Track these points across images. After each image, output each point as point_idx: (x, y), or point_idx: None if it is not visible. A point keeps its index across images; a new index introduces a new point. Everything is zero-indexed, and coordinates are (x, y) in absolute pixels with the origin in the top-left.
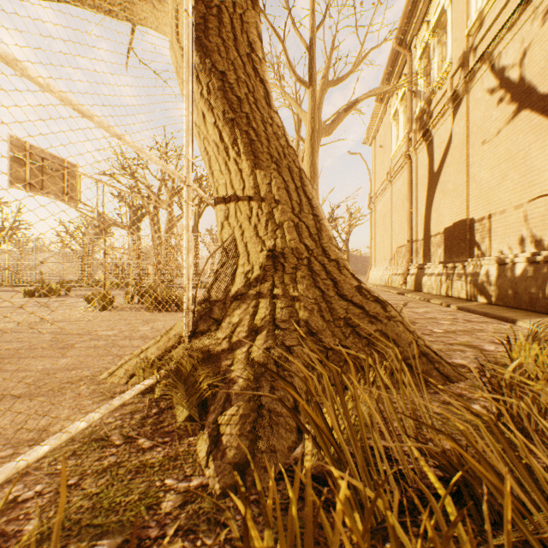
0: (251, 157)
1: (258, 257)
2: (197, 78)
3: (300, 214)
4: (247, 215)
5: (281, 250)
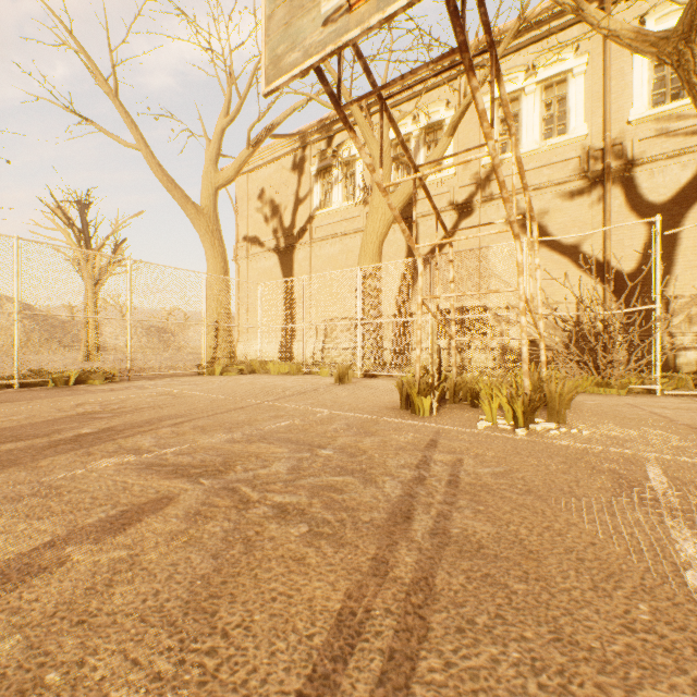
0: None
1: None
2: None
3: None
4: None
5: None
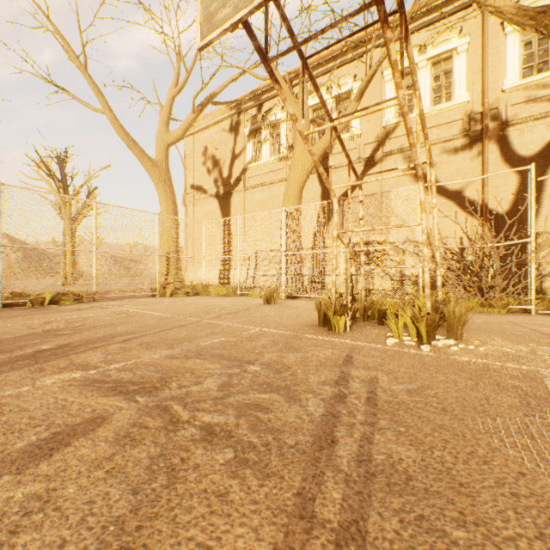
0: None
1: None
2: None
3: None
4: None
5: None
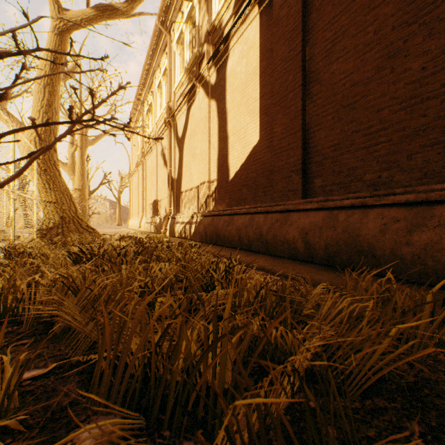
0: (55, 192)
1: (58, 218)
2: (37, 169)
3: (71, 207)
4: (54, 207)
5: (65, 216)
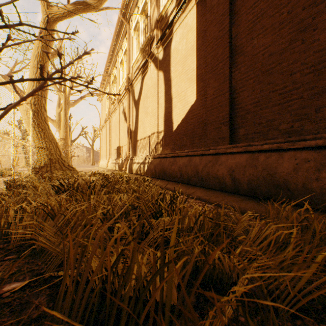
0: (45, 140)
1: (47, 159)
2: (32, 123)
3: (57, 151)
4: (44, 151)
5: (52, 158)
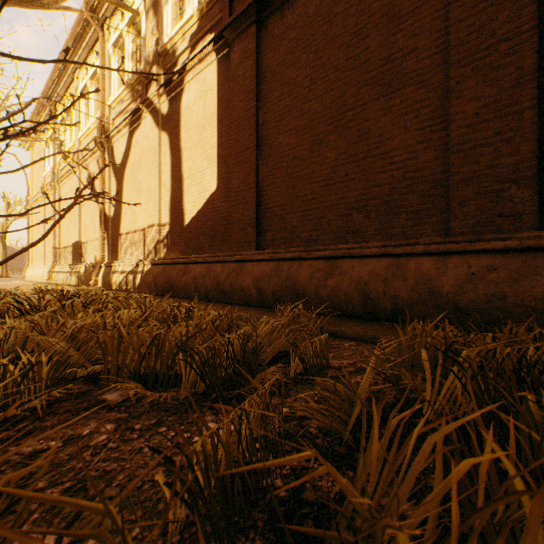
0: None
1: None
2: None
3: None
4: None
5: None
